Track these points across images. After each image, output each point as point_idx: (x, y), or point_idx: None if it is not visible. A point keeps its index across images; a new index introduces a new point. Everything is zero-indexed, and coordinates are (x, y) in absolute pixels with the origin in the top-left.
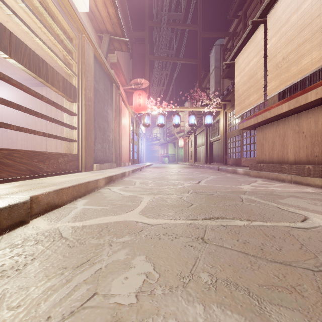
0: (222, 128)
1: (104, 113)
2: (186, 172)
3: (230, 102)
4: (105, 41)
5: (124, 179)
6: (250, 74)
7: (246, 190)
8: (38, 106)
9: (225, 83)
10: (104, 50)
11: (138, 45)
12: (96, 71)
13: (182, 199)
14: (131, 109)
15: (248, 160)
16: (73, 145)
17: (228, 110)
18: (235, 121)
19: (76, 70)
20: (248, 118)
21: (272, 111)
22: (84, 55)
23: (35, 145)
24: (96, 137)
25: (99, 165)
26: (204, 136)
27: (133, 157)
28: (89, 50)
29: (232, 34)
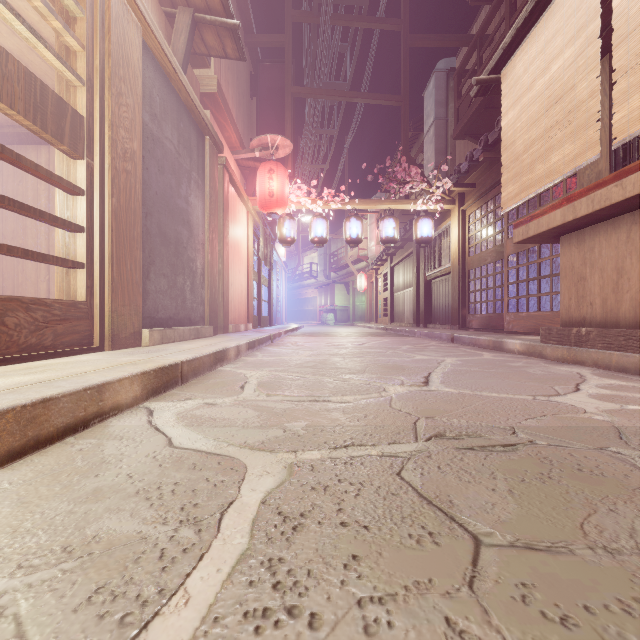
0: (456, 246)
1: (180, 204)
2: (378, 346)
3: (475, 188)
4: (181, 25)
5: (219, 371)
6: (551, 95)
7: (606, 419)
8: (28, 192)
9: (459, 151)
10: (180, 48)
11: (269, 65)
12: (154, 90)
13: (411, 485)
14: (253, 205)
15: (523, 319)
16: (74, 276)
17: (468, 207)
18: (486, 229)
19: (84, 69)
20: (544, 210)
21: (630, 183)
22: (110, 31)
23: (21, 283)
24: (153, 260)
25: (161, 332)
26: (412, 266)
27: (259, 311)
28: (129, 26)
29: (480, 35)
